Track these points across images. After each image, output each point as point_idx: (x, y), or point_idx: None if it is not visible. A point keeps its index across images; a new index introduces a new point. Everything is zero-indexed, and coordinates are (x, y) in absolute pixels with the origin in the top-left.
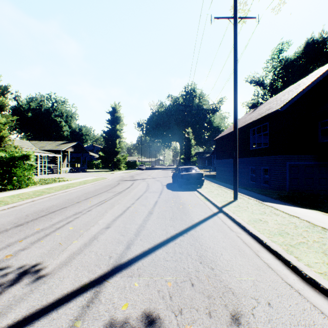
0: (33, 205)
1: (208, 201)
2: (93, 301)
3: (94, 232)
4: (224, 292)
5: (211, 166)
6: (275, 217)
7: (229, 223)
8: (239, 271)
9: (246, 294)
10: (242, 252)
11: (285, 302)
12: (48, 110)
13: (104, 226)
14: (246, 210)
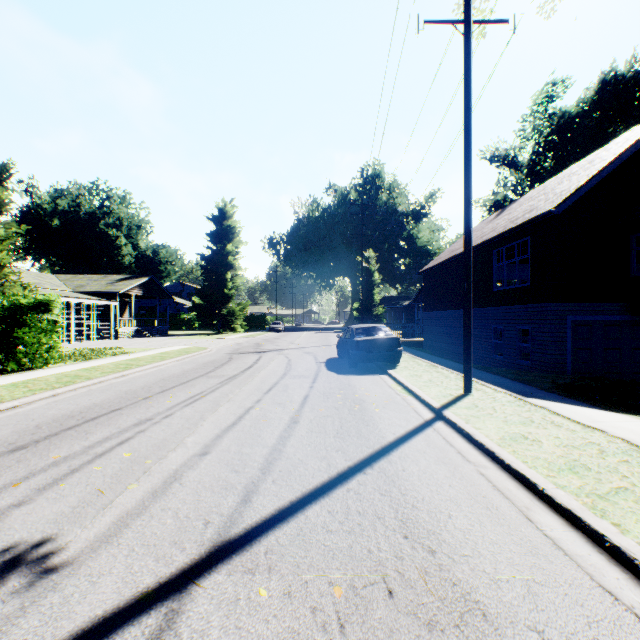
0: (54, 404)
1: (411, 395)
2: (161, 636)
3: (174, 465)
4: (465, 614)
5: (414, 324)
6: (555, 431)
7: (460, 443)
8: (492, 558)
9: (516, 619)
10: (493, 511)
11: (607, 639)
12: (93, 214)
13: (196, 451)
14: (492, 415)
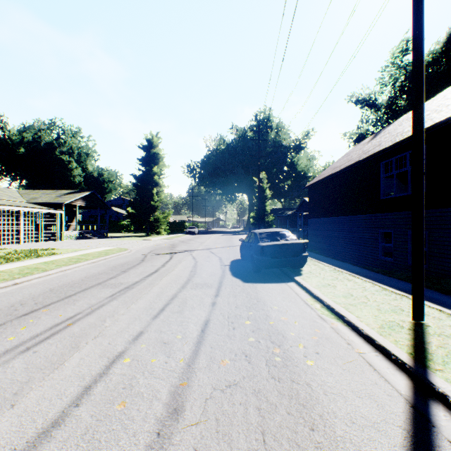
0: None
1: (341, 321)
2: None
3: None
4: None
5: (295, 228)
6: None
7: None
8: None
9: None
10: None
11: None
12: (51, 144)
13: None
14: None
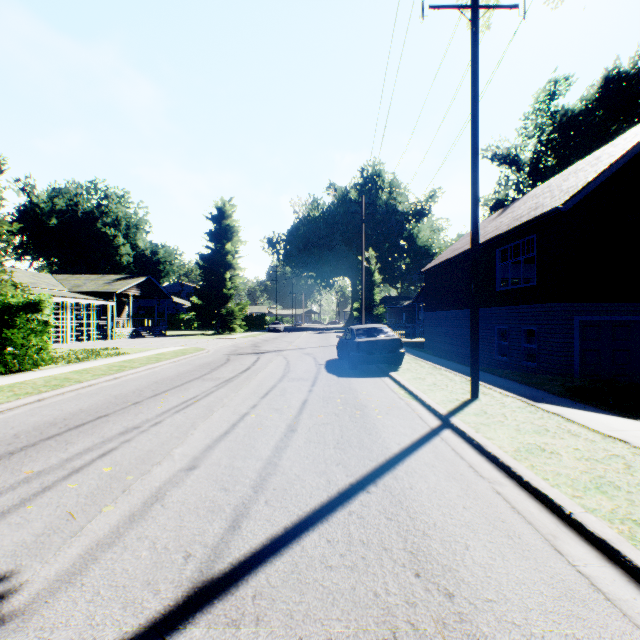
0: (38, 409)
1: (415, 400)
2: None
3: (157, 482)
4: None
5: (414, 324)
6: (573, 441)
7: (471, 455)
8: (520, 604)
9: None
10: (516, 540)
11: None
12: (91, 213)
13: (184, 465)
14: (503, 423)
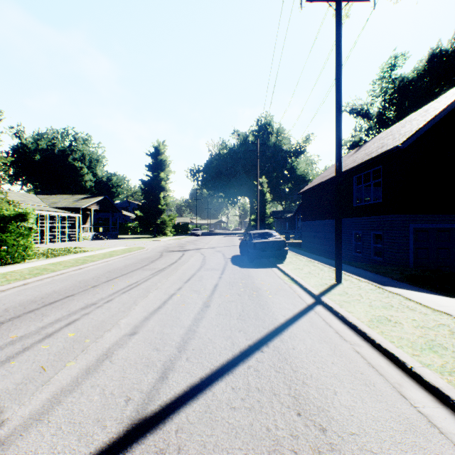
0: (23, 291)
1: (296, 284)
2: None
3: (107, 344)
4: None
5: (294, 230)
6: (411, 314)
7: (337, 324)
8: (376, 436)
9: None
10: (371, 387)
11: None
12: (64, 151)
13: (127, 331)
14: (360, 301)
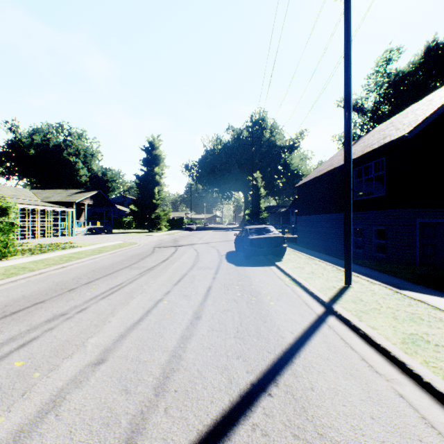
0: None
1: (299, 286)
2: None
3: (61, 381)
4: None
5: (288, 225)
6: None
7: (360, 345)
8: None
9: None
10: None
11: None
12: (59, 146)
13: (93, 358)
14: (380, 311)
